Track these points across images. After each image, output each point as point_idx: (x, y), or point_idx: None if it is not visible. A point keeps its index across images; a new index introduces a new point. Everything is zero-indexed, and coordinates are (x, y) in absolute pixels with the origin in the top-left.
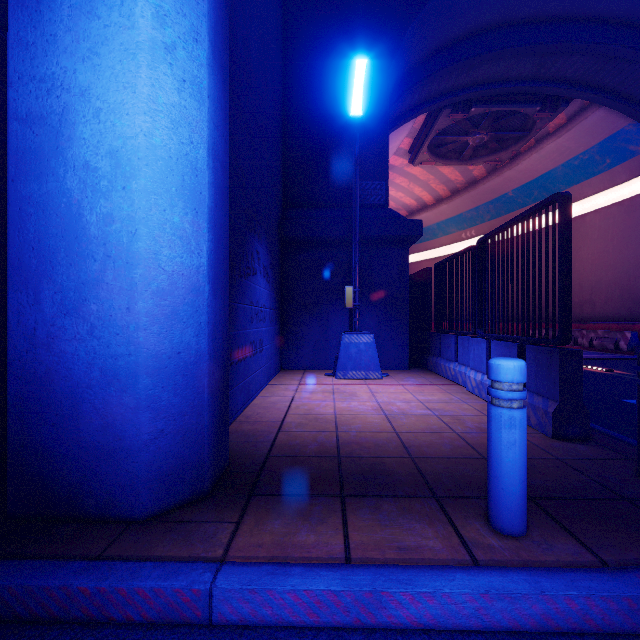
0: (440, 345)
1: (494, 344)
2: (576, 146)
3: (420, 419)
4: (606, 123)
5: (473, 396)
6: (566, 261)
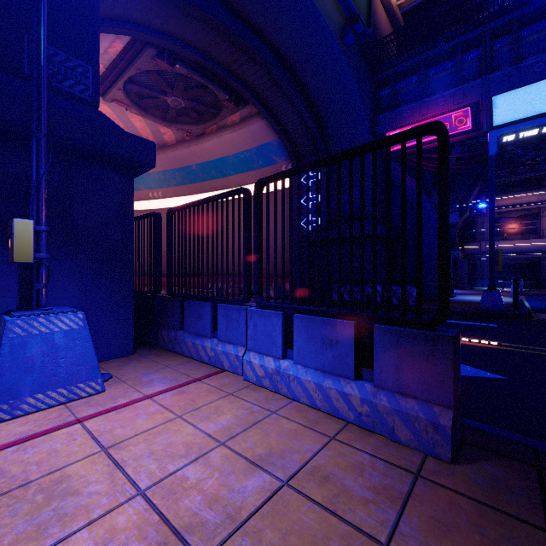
0: (181, 314)
1: (301, 320)
2: (244, 143)
3: (285, 528)
4: (263, 133)
5: (265, 391)
6: (447, 215)
